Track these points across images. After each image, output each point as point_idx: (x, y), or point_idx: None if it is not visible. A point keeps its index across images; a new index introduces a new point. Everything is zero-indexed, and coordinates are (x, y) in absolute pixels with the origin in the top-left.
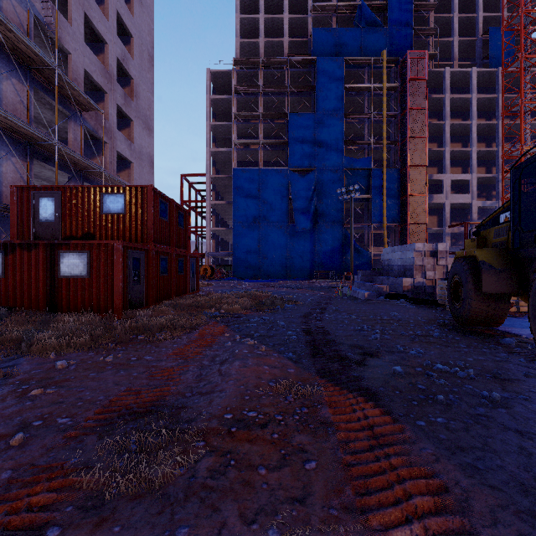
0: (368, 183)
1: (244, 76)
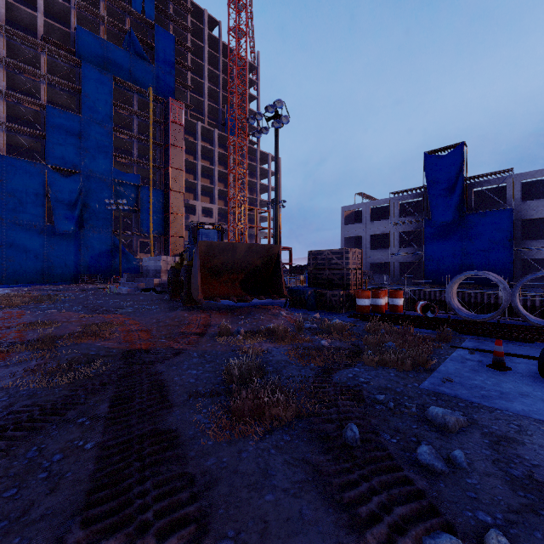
0: (137, 197)
1: None
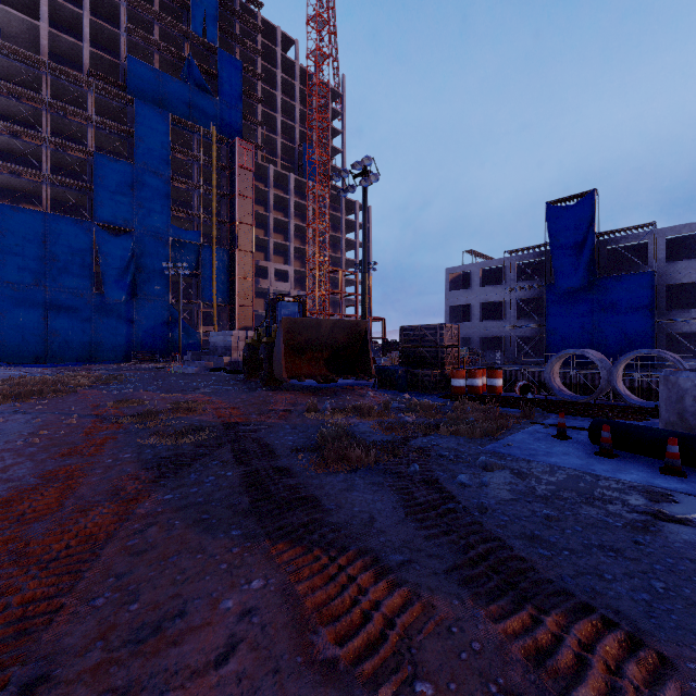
0: (198, 259)
1: (14, 68)
